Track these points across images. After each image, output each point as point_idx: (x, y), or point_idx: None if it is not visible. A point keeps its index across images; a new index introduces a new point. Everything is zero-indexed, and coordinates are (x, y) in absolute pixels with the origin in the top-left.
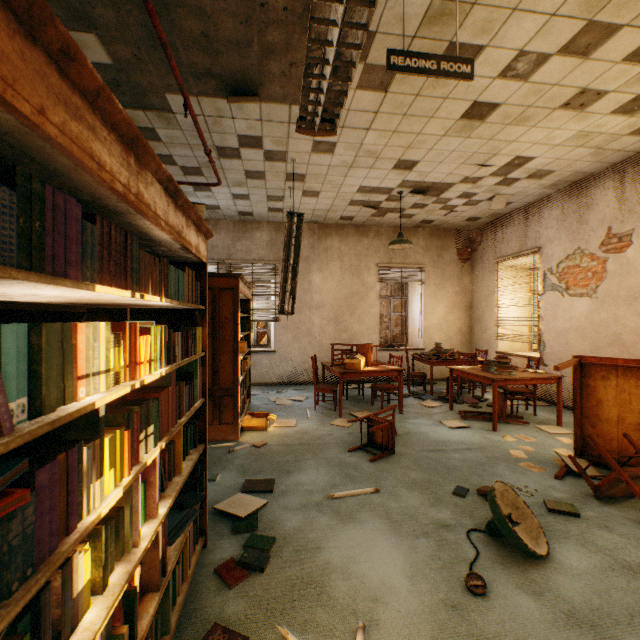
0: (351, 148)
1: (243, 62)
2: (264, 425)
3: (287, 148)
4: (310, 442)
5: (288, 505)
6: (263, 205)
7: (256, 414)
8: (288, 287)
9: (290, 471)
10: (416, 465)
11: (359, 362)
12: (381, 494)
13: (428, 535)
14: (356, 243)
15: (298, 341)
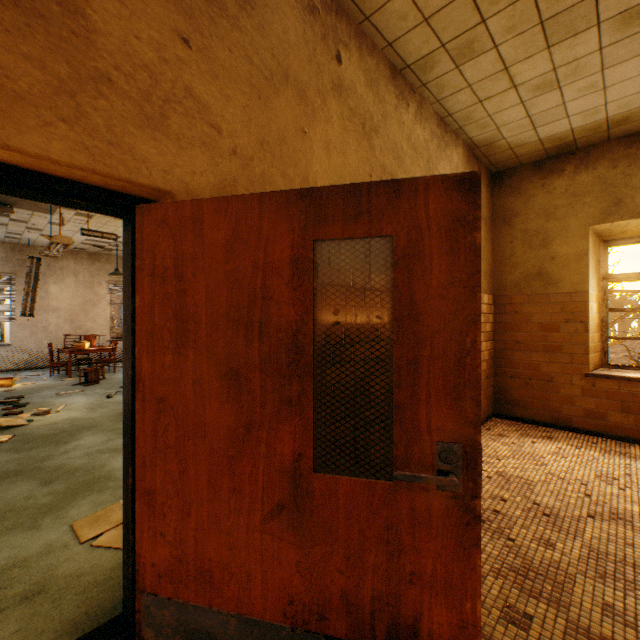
0: (76, 227)
1: (6, 199)
2: (11, 383)
3: (30, 220)
4: (47, 386)
5: (35, 398)
6: (2, 234)
7: (3, 379)
8: (30, 300)
9: (35, 393)
10: (109, 384)
11: (85, 344)
12: (85, 391)
13: (101, 394)
14: (90, 265)
15: (35, 336)
